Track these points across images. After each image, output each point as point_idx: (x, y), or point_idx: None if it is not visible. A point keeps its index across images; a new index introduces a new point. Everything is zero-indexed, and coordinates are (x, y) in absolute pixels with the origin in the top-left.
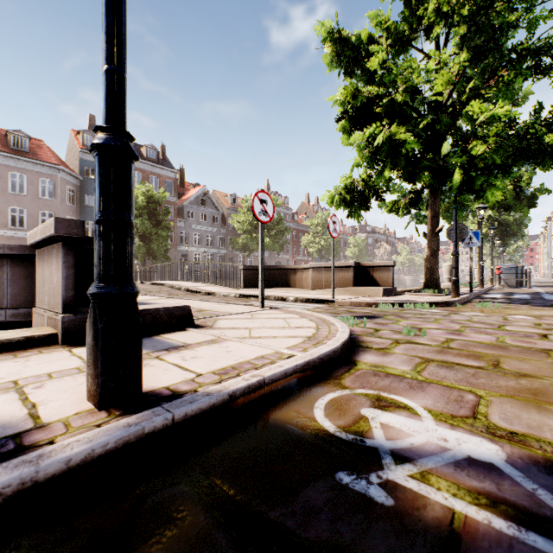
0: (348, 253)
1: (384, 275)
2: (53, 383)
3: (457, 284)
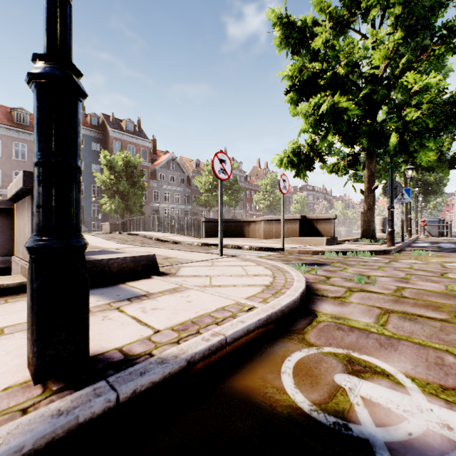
0: (292, 208)
1: (327, 226)
2: (0, 341)
3: (392, 235)
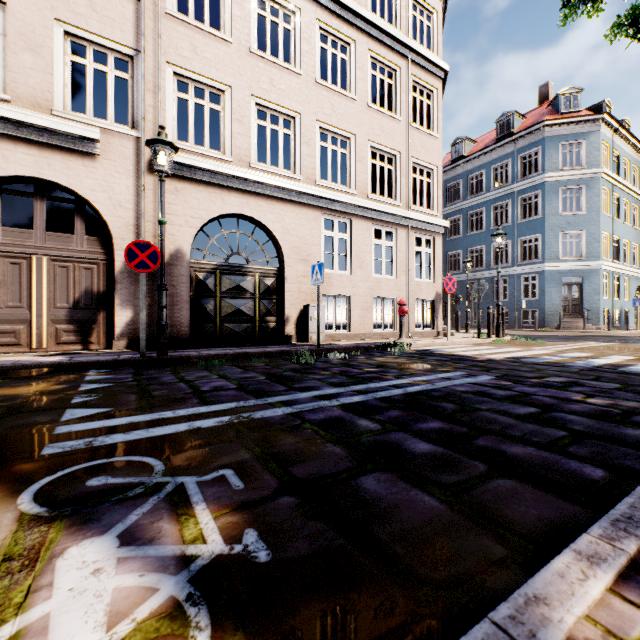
0: None
1: None
2: None
3: None
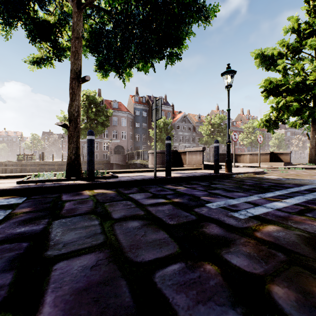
0: (271, 143)
1: (285, 157)
2: None
3: None
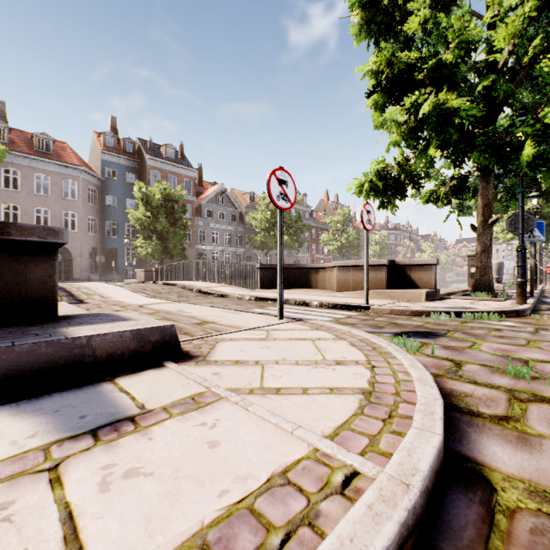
0: (369, 251)
1: (425, 275)
2: None
3: (524, 287)
